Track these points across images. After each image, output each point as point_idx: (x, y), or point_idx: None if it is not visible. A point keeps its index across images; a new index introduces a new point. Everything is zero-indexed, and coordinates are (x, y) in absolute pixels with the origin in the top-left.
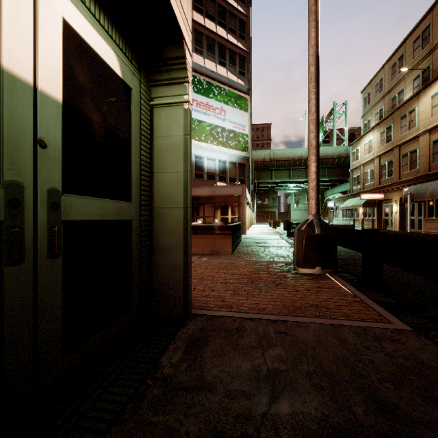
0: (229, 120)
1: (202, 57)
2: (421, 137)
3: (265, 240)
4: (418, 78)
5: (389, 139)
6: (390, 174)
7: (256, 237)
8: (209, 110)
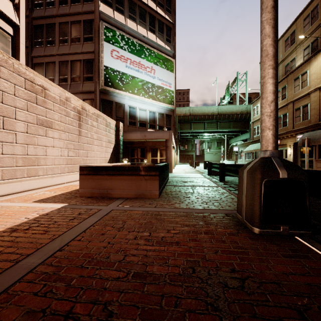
0: (158, 78)
1: (135, 24)
2: (312, 94)
3: (190, 179)
4: (308, 48)
5: (284, 97)
6: (285, 125)
7: (181, 176)
8: (141, 68)
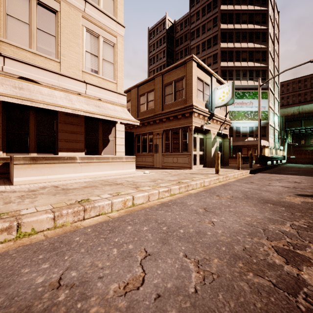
0: (255, 106)
1: (240, 81)
2: None
3: None
4: None
5: None
6: None
7: None
8: (243, 105)
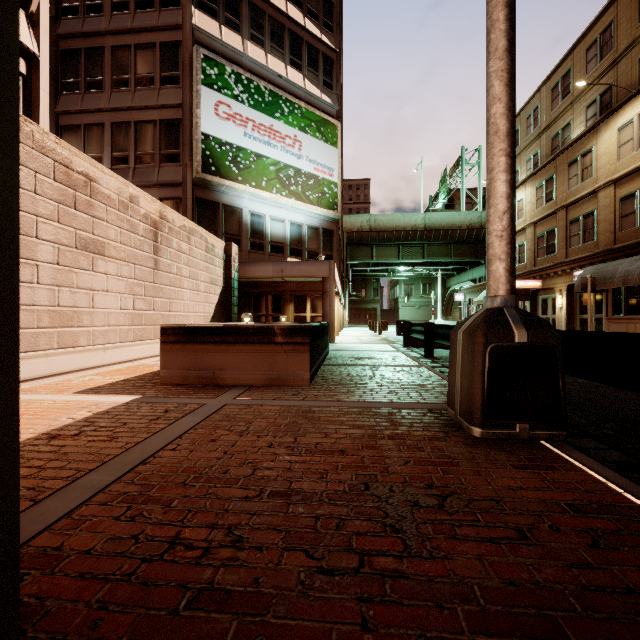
0: (308, 158)
1: (263, 51)
2: (601, 192)
3: (369, 353)
4: (594, 104)
5: (549, 198)
6: (551, 251)
7: (352, 348)
8: (275, 138)
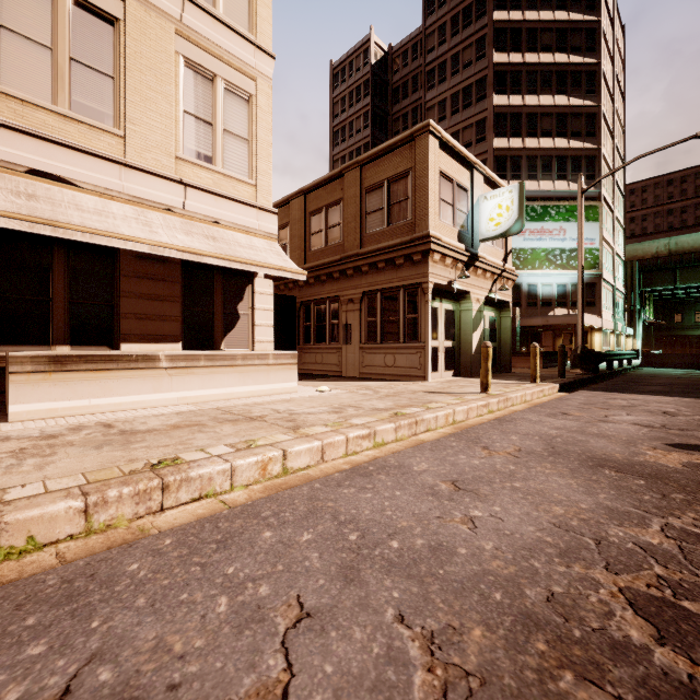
0: (571, 238)
1: (536, 181)
2: None
3: None
4: None
5: None
6: None
7: None
8: (544, 234)
